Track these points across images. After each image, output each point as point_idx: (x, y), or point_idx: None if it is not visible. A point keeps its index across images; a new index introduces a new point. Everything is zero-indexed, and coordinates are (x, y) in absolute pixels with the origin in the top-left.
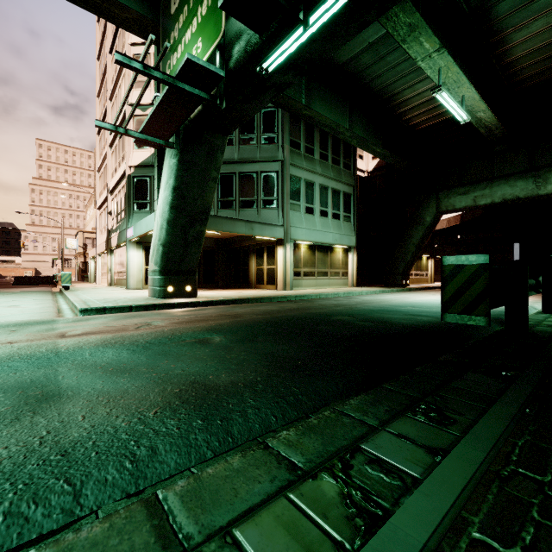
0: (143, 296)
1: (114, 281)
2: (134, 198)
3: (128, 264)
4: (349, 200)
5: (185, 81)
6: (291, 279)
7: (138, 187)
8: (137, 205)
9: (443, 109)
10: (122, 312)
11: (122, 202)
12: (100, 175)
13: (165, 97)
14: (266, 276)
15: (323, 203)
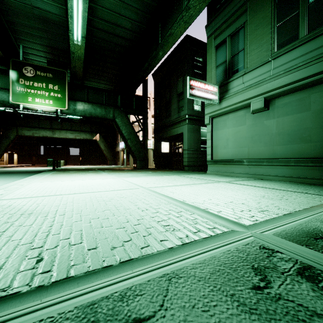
0: None
1: None
2: None
3: None
4: None
5: None
6: None
7: None
8: None
9: None
10: None
11: None
12: None
13: None
14: None
15: None
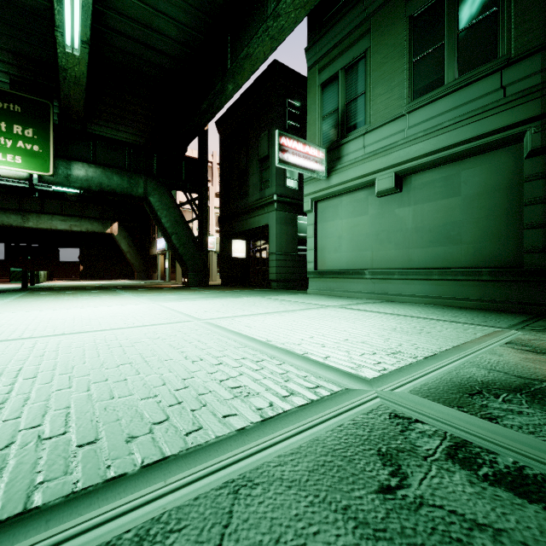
0: None
1: None
2: None
3: None
4: None
5: None
6: None
7: None
8: None
9: None
10: None
11: None
12: None
13: None
14: None
15: None
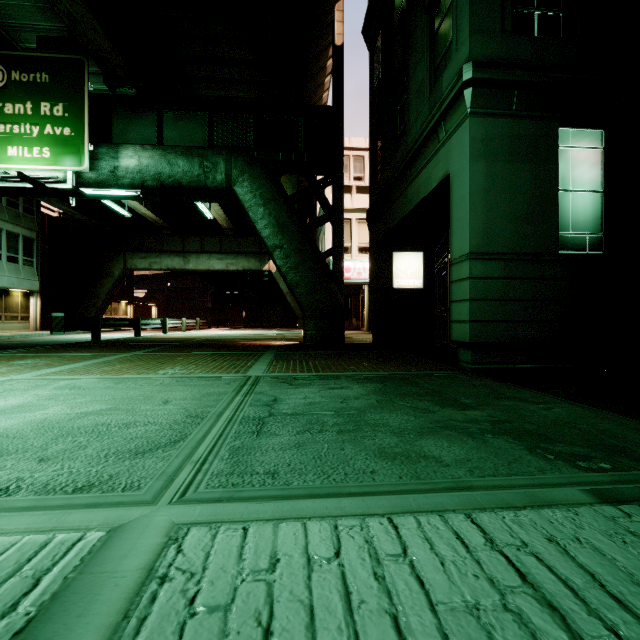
0: None
1: None
2: None
3: None
4: (32, 245)
5: None
6: None
7: None
8: None
9: None
10: None
11: None
12: None
13: None
14: None
15: None
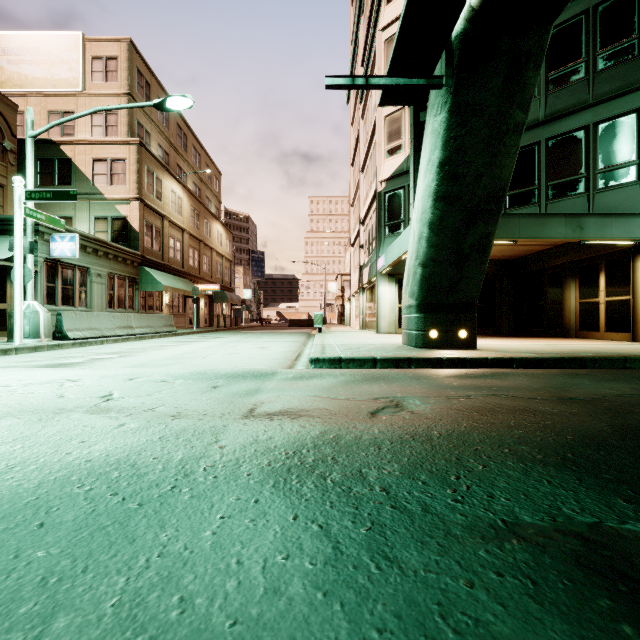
0: (394, 343)
1: (365, 324)
2: (385, 220)
3: (379, 302)
4: None
5: None
6: None
7: (390, 205)
8: (389, 228)
9: None
10: (362, 367)
11: (373, 229)
12: (353, 209)
13: None
14: (605, 316)
15: None
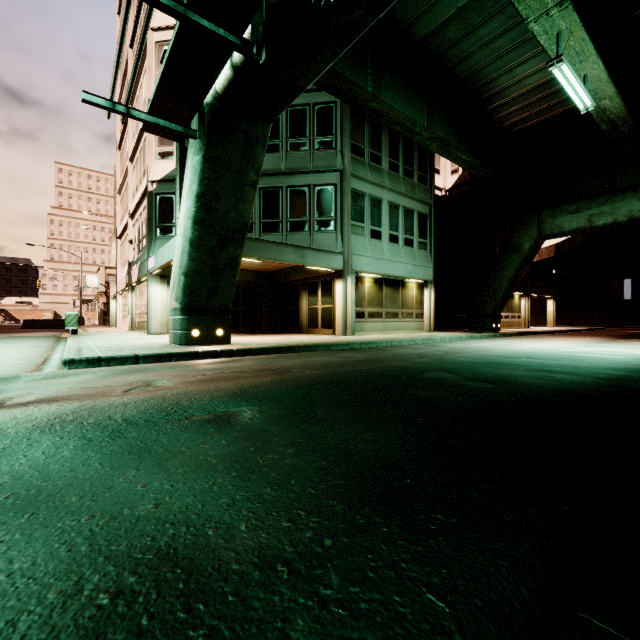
0: (162, 342)
1: (135, 324)
2: (156, 221)
3: (150, 303)
4: (425, 222)
5: (202, 13)
6: (353, 321)
7: (161, 207)
8: (160, 229)
9: (549, 103)
10: (124, 364)
11: (144, 226)
12: (121, 197)
13: (175, 47)
14: (321, 318)
15: (393, 226)
